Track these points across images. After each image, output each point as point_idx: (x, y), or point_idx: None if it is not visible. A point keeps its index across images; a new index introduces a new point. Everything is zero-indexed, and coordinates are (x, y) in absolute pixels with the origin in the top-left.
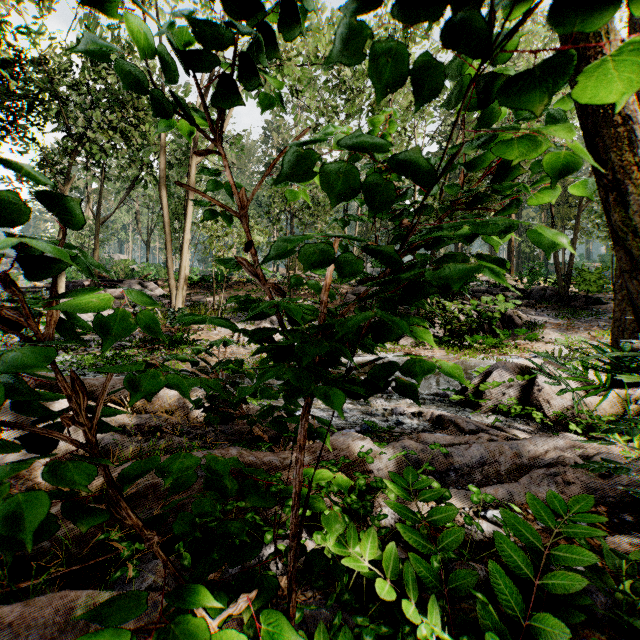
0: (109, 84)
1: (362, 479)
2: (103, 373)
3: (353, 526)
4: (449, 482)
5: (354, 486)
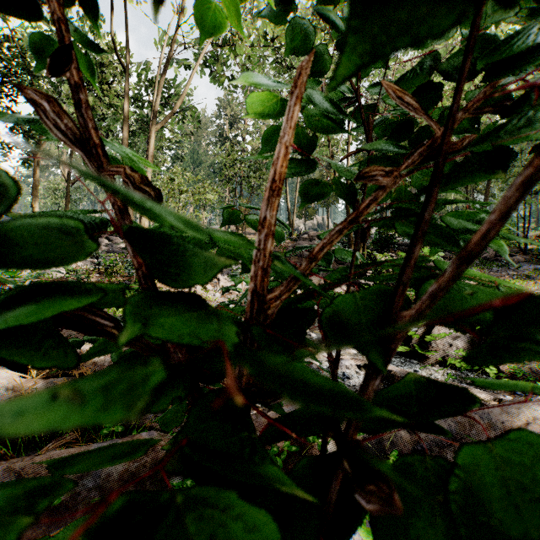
0: None
1: None
2: None
3: None
4: None
5: None
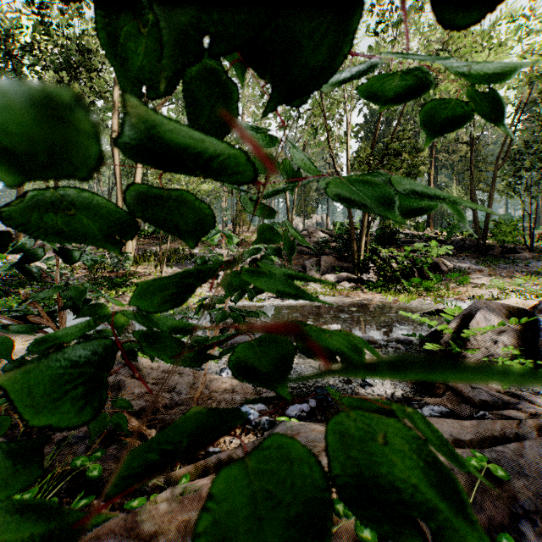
0: (65, 47)
1: None
2: None
3: None
4: None
5: None
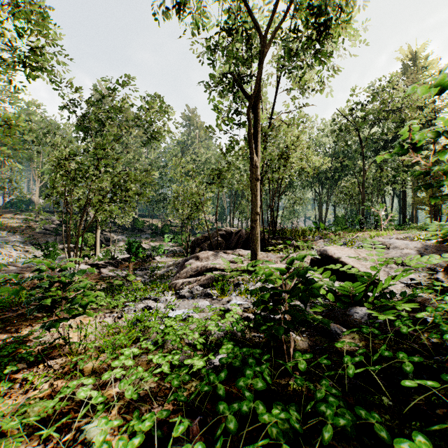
0: None
1: None
2: None
3: None
4: None
5: None
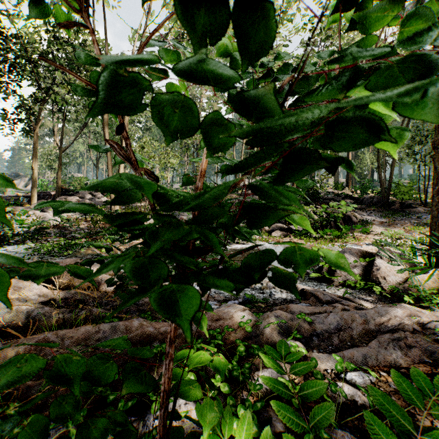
0: (68, 53)
1: (242, 346)
2: (56, 256)
3: (229, 410)
4: (313, 345)
5: (235, 352)
